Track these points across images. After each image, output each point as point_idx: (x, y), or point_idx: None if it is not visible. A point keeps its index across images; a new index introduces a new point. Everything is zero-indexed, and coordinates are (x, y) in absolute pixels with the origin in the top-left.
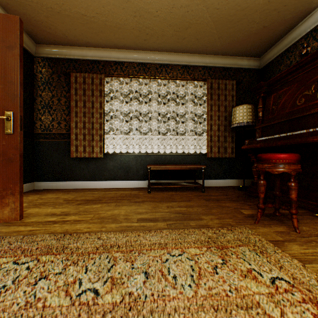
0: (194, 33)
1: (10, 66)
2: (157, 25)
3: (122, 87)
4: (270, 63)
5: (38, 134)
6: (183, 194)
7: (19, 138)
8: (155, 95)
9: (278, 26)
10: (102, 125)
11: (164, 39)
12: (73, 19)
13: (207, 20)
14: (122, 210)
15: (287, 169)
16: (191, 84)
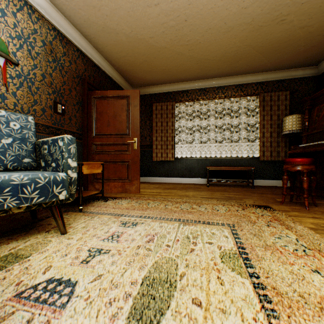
0: (244, 62)
1: (135, 115)
2: (214, 64)
3: (187, 108)
4: None
5: None
6: (234, 188)
7: (139, 151)
8: (213, 112)
9: None
10: (173, 138)
11: (220, 70)
12: (157, 72)
13: (254, 54)
14: (190, 193)
15: (301, 168)
16: (244, 99)
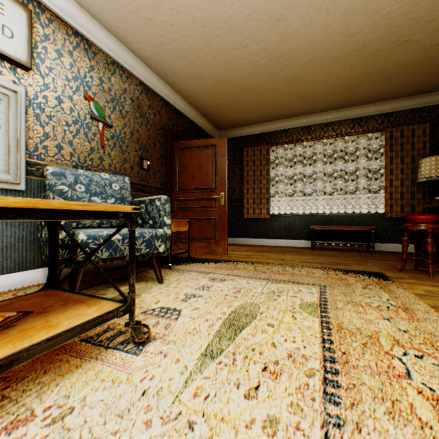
0: (361, 91)
1: (222, 166)
2: (319, 97)
3: (286, 152)
4: None
5: None
6: (347, 253)
7: (226, 207)
8: (320, 155)
9: None
10: (268, 190)
11: (328, 103)
12: (248, 112)
13: (373, 80)
14: (287, 257)
15: (423, 228)
16: (363, 137)
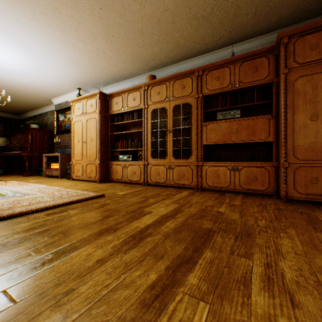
0: None
1: None
2: None
3: None
4: (23, 120)
5: None
6: None
7: None
8: None
9: (19, 111)
10: None
11: None
12: None
13: None
14: None
15: None
16: None
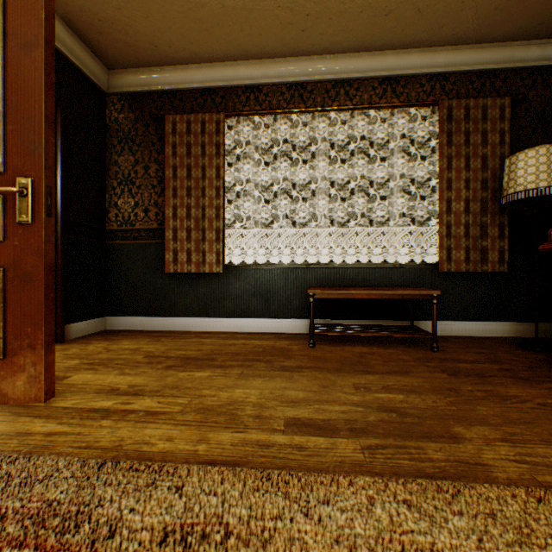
0: None
1: (26, 85)
2: None
3: (258, 135)
4: None
5: (112, 232)
6: (386, 352)
7: (44, 232)
8: (324, 146)
9: None
10: (220, 211)
11: (344, 22)
12: (164, 5)
13: None
14: (252, 391)
15: None
16: (400, 115)
